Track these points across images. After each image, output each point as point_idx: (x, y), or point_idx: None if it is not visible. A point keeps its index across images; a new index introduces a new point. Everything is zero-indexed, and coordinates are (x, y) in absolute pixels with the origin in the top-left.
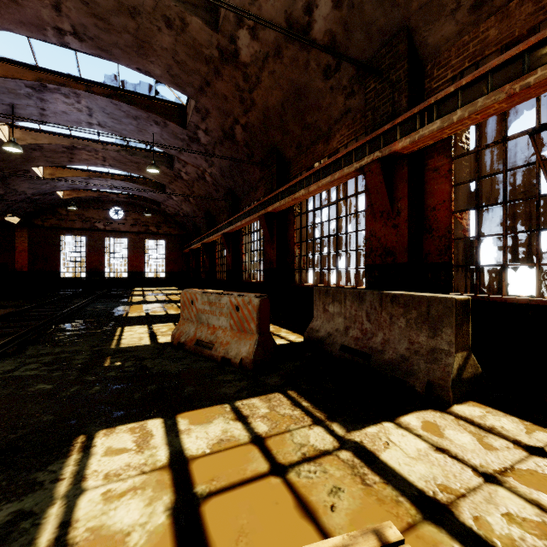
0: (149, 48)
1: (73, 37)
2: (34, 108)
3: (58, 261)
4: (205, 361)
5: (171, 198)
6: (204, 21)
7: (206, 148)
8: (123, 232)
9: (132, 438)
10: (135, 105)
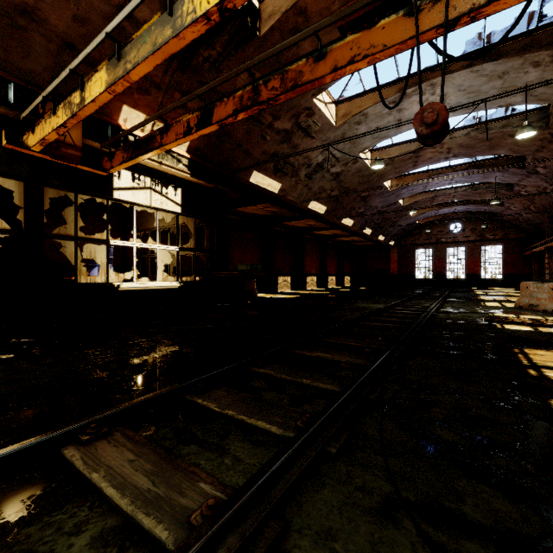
0: (497, 146)
1: (452, 157)
2: (421, 187)
3: (414, 267)
4: (533, 311)
5: (509, 209)
6: (537, 128)
7: (545, 175)
8: (461, 242)
9: (504, 315)
10: (483, 167)
